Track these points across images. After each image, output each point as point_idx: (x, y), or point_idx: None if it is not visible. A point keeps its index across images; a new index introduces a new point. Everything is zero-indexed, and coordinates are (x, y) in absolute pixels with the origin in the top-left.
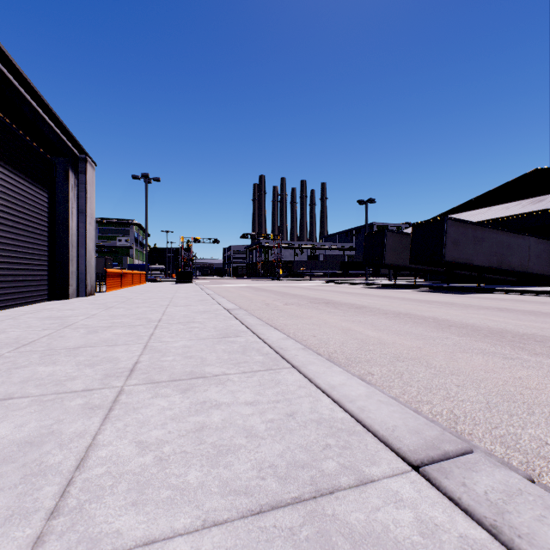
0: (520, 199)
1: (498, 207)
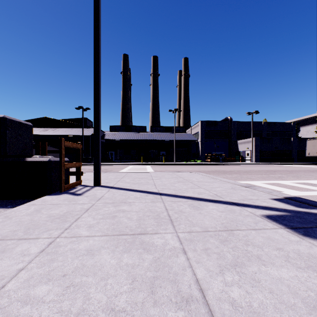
0: (40, 127)
1: None
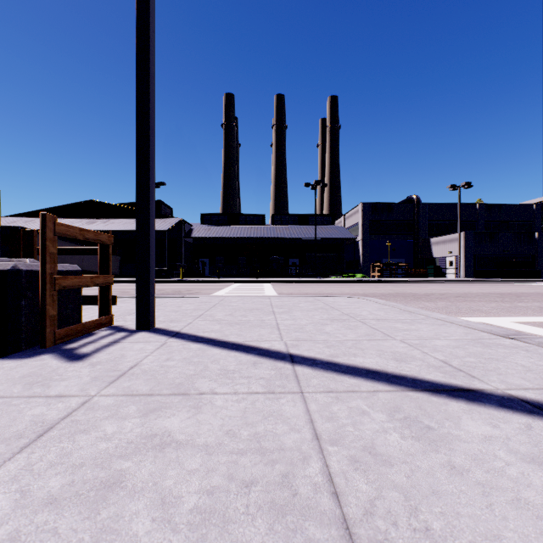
0: (83, 218)
1: (67, 220)
